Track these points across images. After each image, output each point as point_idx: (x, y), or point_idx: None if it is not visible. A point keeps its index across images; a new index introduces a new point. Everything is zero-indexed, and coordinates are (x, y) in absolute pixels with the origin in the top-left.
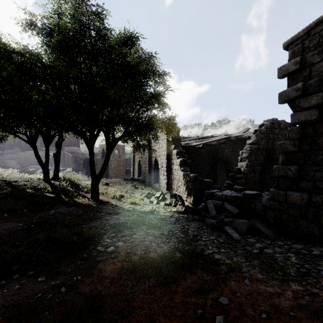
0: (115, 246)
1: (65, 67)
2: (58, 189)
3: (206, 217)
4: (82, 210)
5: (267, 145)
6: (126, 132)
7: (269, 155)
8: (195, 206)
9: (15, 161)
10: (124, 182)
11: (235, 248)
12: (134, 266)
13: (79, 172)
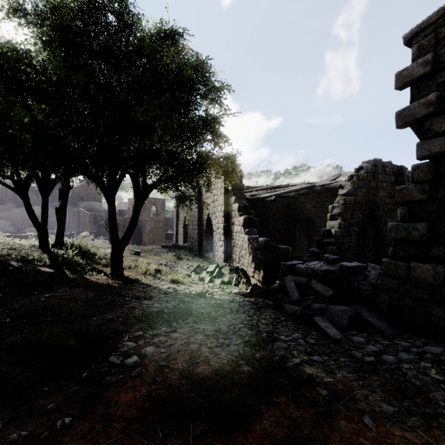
0: (140, 354)
1: (67, 71)
2: (61, 261)
3: (283, 301)
4: (95, 292)
5: (368, 196)
6: (165, 178)
7: (370, 211)
8: (267, 285)
9: (7, 221)
10: (163, 251)
11: (336, 354)
12: (170, 393)
13: (100, 237)
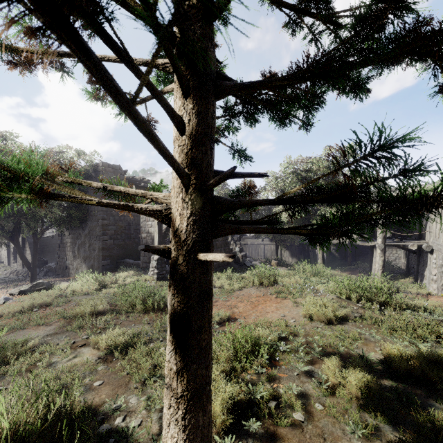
0: None
1: None
2: None
3: None
4: None
5: None
6: None
7: None
8: None
9: None
10: None
11: None
12: None
13: None
